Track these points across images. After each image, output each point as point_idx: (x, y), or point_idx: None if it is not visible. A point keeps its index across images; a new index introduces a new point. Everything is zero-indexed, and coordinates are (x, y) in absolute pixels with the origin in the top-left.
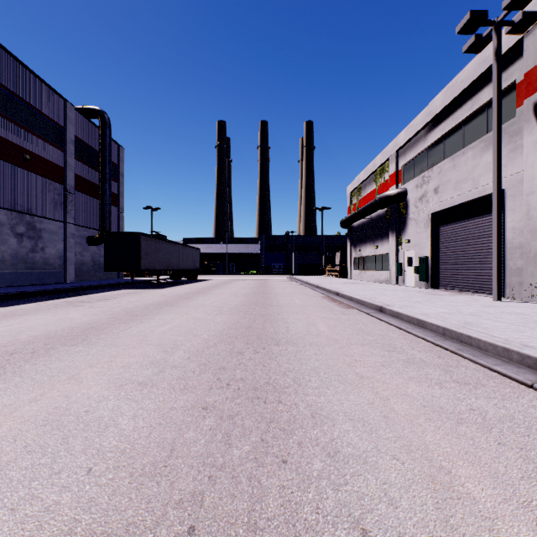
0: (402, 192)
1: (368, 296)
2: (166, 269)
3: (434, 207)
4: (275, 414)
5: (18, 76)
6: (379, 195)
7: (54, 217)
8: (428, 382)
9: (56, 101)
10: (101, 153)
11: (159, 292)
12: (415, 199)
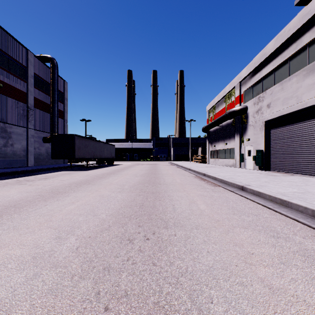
0: (244, 108)
1: (228, 177)
2: (92, 158)
3: (267, 117)
4: None
5: None
6: (228, 110)
7: (20, 124)
8: None
9: (21, 50)
10: (52, 85)
11: (85, 173)
12: (253, 112)
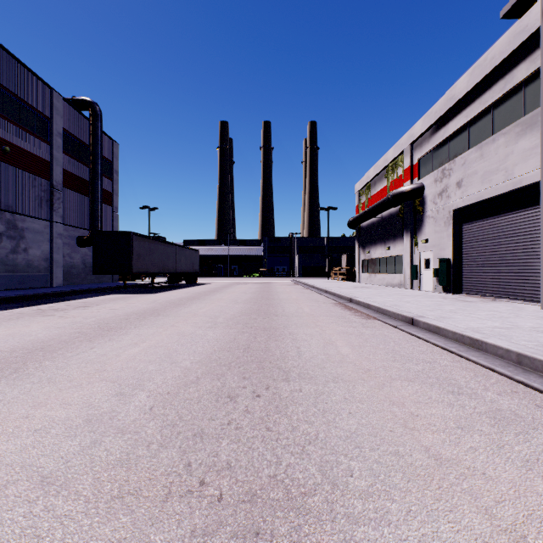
0: (418, 188)
1: (389, 303)
2: (162, 272)
3: (456, 203)
4: None
5: None
6: (392, 191)
7: (39, 216)
8: None
9: (41, 89)
10: (92, 148)
11: (150, 297)
12: (434, 194)
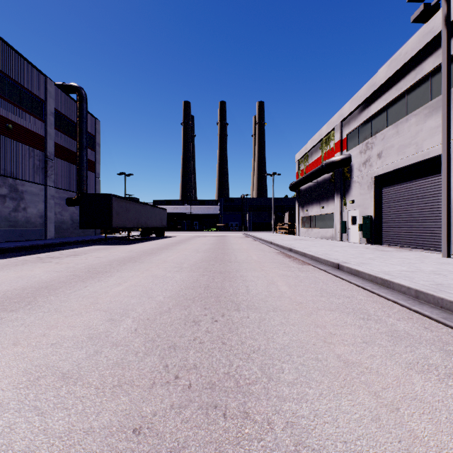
0: (346, 158)
1: (321, 252)
2: (136, 227)
3: (377, 171)
4: (241, 448)
5: (0, 53)
6: (326, 160)
7: (36, 181)
8: (434, 372)
9: (37, 77)
10: (79, 125)
11: (128, 248)
12: (359, 163)
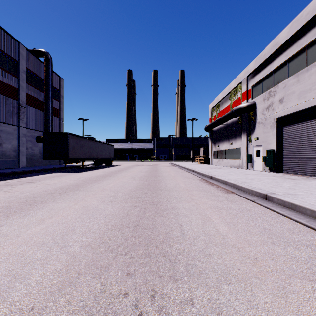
0: (252, 104)
1: (240, 181)
2: (89, 158)
3: (279, 113)
4: None
5: None
6: (235, 107)
7: (10, 123)
8: None
9: (12, 42)
10: (46, 80)
11: (78, 175)
12: (263, 108)
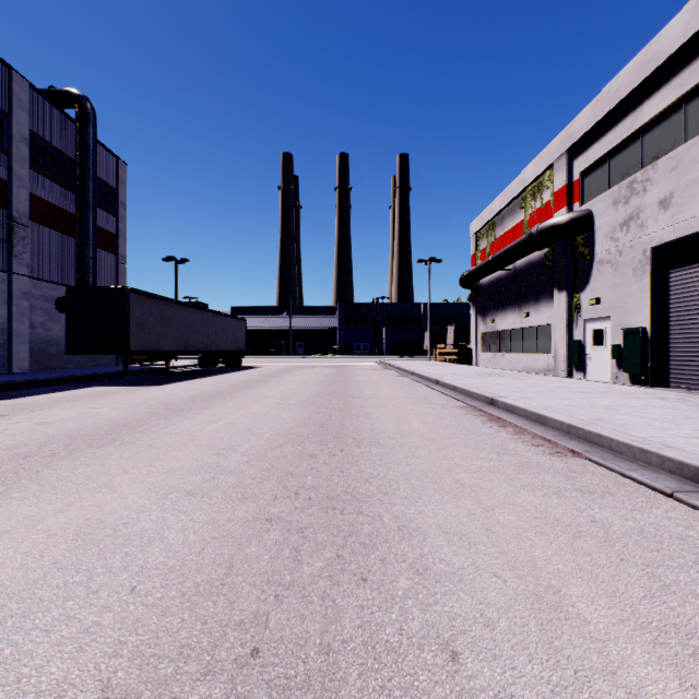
0: (583, 216)
1: (583, 414)
2: (183, 351)
3: (659, 235)
4: None
5: None
6: (538, 224)
7: None
8: None
9: None
10: (80, 164)
11: (146, 394)
12: (612, 225)
